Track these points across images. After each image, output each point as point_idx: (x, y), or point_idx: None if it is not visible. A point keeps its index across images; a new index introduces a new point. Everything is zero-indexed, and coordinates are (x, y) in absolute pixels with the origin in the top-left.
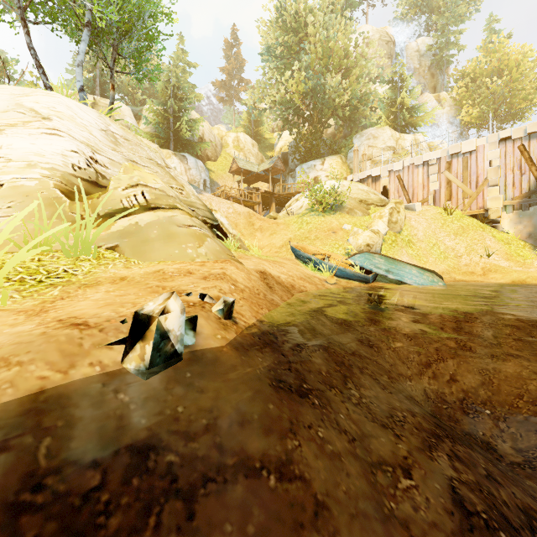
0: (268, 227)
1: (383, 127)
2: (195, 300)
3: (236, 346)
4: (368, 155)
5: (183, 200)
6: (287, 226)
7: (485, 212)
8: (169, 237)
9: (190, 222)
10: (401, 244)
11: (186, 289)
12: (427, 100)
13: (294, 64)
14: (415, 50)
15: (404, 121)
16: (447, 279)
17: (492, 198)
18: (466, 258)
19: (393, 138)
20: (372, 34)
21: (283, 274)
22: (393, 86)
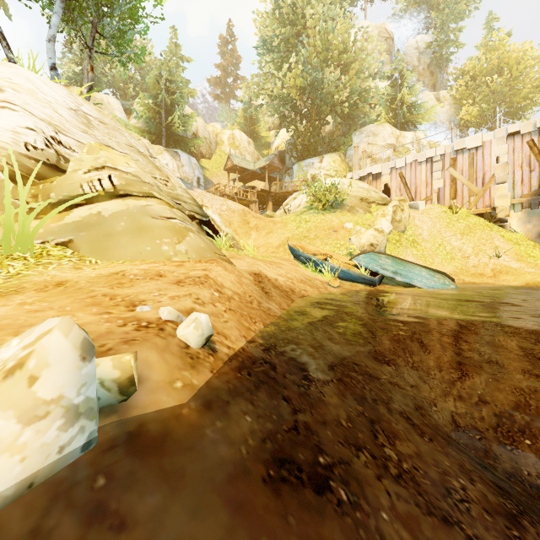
0: (265, 226)
1: (383, 124)
2: (151, 317)
3: (207, 398)
4: (368, 153)
5: (167, 193)
6: (284, 224)
7: (492, 211)
8: (139, 231)
9: (169, 214)
10: (405, 244)
11: (146, 299)
12: (426, 98)
13: (292, 56)
14: (414, 48)
15: (404, 118)
16: (456, 282)
17: (500, 196)
18: (474, 259)
19: (394, 135)
20: (370, 30)
21: (281, 276)
22: (392, 82)
